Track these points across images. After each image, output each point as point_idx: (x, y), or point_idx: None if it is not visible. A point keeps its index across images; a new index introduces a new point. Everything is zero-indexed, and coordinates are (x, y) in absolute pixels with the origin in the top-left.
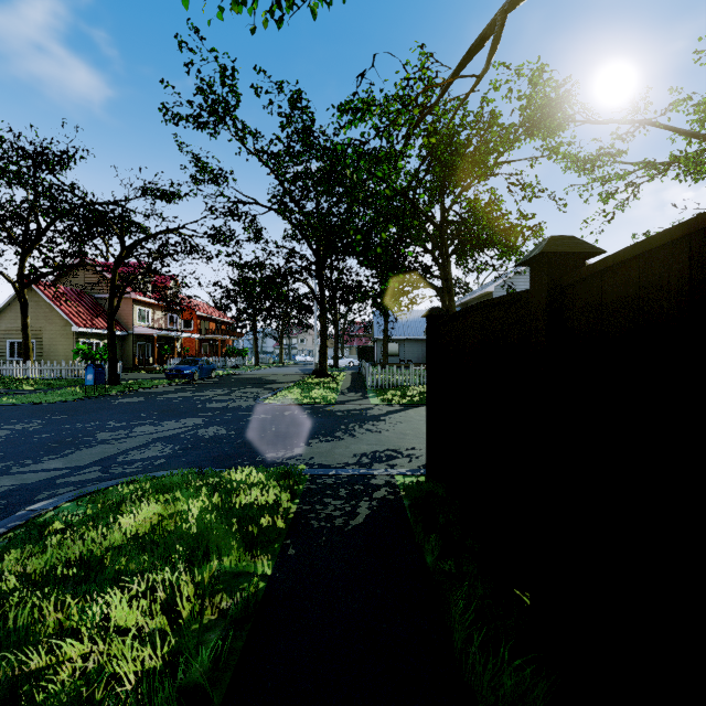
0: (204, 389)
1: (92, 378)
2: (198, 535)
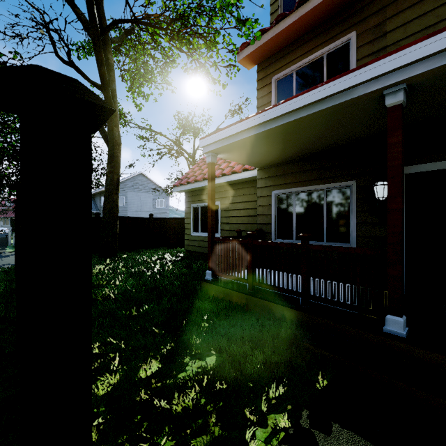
0: None
1: None
2: None
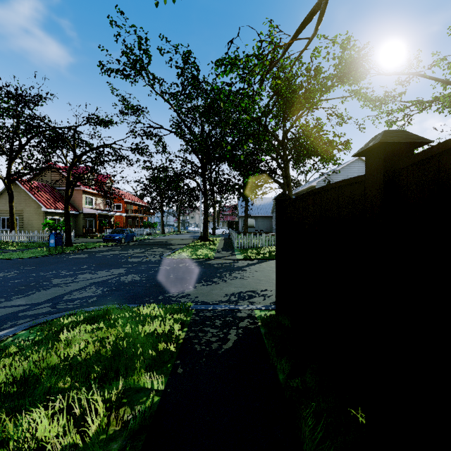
0: (127, 249)
1: (53, 242)
2: (111, 358)
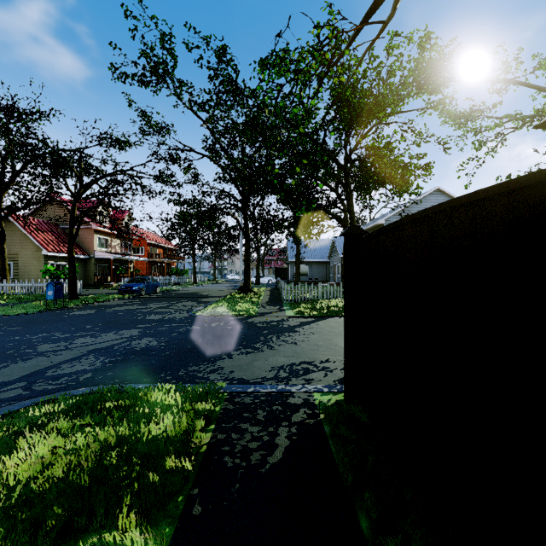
0: (148, 303)
1: (52, 294)
2: (86, 487)
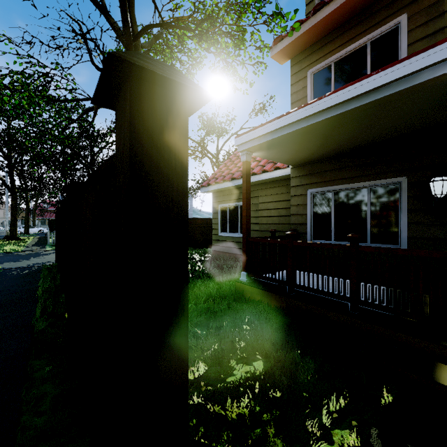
0: None
1: None
2: None
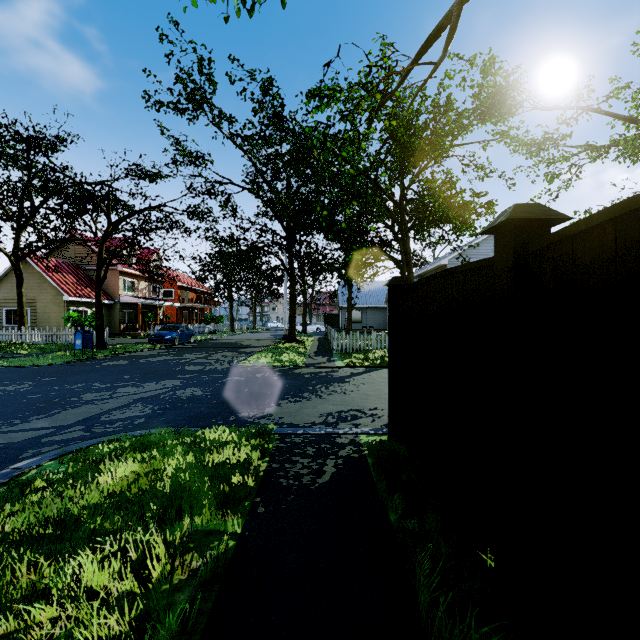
0: (183, 353)
1: (80, 343)
2: (171, 494)
